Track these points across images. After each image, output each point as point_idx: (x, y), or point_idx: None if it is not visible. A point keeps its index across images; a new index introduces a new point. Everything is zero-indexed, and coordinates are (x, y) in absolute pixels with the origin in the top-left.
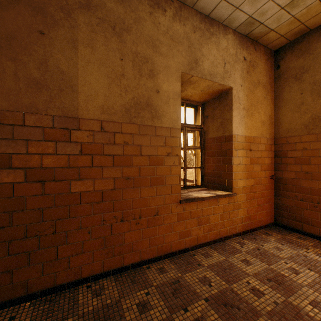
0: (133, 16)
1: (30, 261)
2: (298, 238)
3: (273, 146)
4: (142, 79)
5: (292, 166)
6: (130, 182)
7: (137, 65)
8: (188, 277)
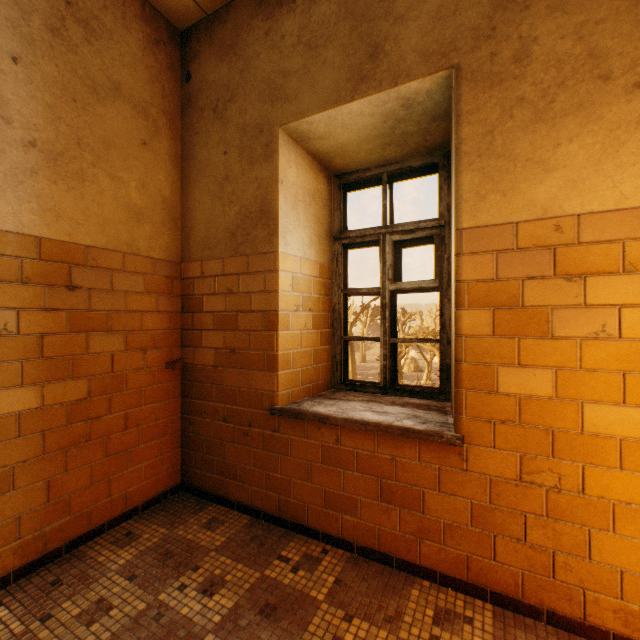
0: None
1: None
2: (207, 526)
3: (181, 282)
4: None
5: (212, 336)
6: None
7: None
8: None
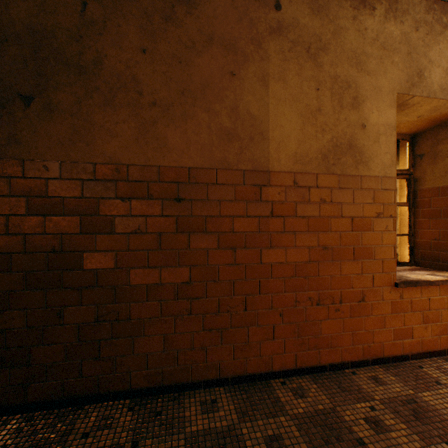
0: (331, 28)
1: (221, 340)
2: None
3: None
4: (342, 112)
5: None
6: (328, 253)
7: (336, 94)
8: (427, 398)
